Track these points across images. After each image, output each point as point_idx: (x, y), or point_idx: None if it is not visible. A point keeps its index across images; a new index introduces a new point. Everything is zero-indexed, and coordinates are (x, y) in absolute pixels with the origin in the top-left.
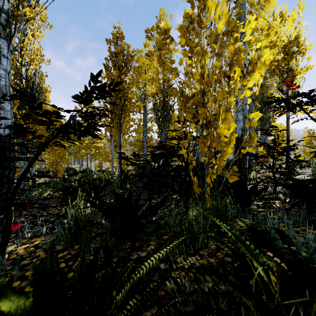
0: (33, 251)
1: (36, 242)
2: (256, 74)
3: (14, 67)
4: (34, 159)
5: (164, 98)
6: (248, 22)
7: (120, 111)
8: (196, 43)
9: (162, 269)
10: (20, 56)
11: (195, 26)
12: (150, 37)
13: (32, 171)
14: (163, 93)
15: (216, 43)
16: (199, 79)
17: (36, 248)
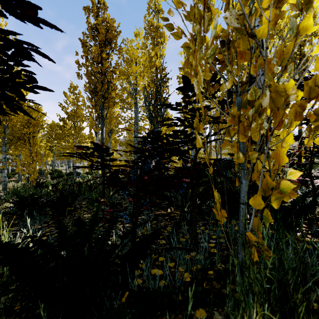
0: None
1: None
2: None
3: None
4: None
5: (156, 90)
6: None
7: (101, 99)
8: None
9: None
10: None
11: None
12: None
13: (3, 174)
14: (155, 83)
15: None
16: None
17: None
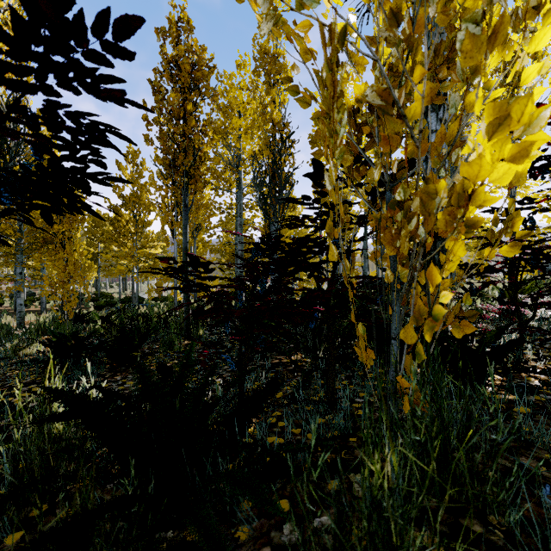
0: None
1: None
2: None
3: None
4: None
5: (274, 160)
6: None
7: (185, 178)
8: None
9: None
10: None
11: None
12: None
13: (18, 301)
14: (272, 150)
15: None
16: (386, 29)
17: None
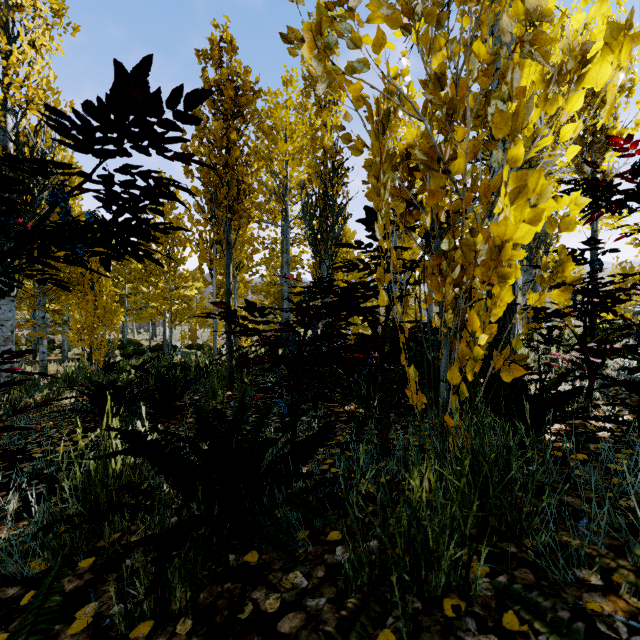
0: None
1: None
2: (603, 69)
3: None
4: None
5: (325, 190)
6: None
7: (227, 214)
8: None
9: None
10: (2, 90)
11: None
12: None
13: (40, 348)
14: (323, 179)
15: None
16: (431, 92)
17: None
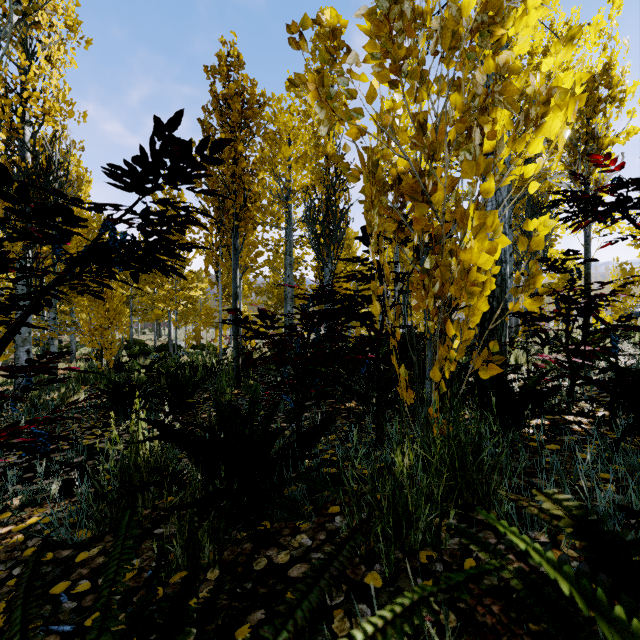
0: (18, 544)
1: (31, 519)
2: (554, 122)
3: (7, 127)
4: (14, 326)
5: (328, 196)
6: (523, 13)
7: (235, 221)
8: (407, 49)
9: (328, 606)
10: (21, 103)
11: (405, 9)
12: (298, 43)
13: (51, 348)
14: (326, 185)
15: (454, 50)
16: (415, 136)
17: (28, 535)
